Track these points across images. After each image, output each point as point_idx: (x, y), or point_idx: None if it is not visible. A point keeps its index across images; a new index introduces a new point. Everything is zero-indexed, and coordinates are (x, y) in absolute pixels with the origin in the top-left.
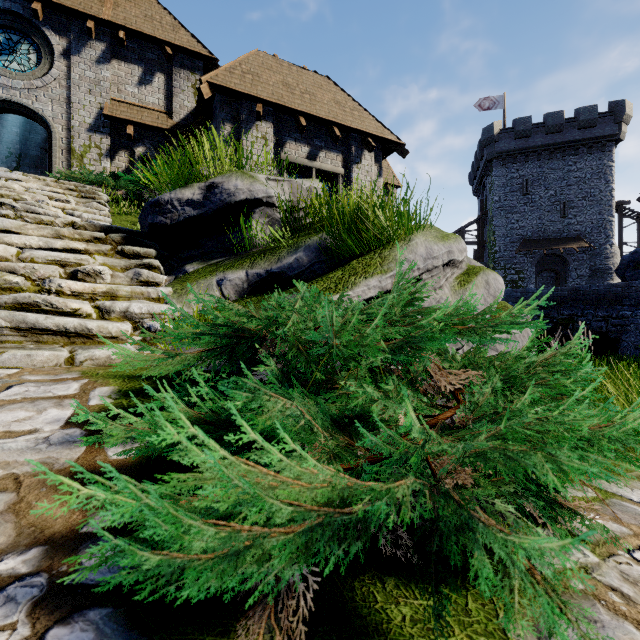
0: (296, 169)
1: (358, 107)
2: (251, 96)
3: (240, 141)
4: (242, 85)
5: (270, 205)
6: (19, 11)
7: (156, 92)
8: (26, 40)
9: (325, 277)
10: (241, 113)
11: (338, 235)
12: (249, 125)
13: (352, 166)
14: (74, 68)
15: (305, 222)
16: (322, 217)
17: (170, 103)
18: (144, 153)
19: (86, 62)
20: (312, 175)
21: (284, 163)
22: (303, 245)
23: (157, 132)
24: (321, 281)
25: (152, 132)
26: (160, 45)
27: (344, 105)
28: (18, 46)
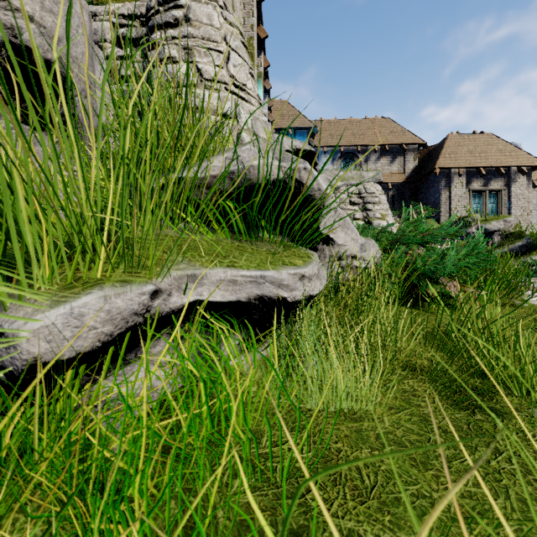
0: (476, 192)
1: (513, 148)
2: (456, 167)
3: (449, 187)
4: (451, 162)
5: (499, 231)
6: (351, 151)
7: (396, 165)
8: (351, 160)
9: (531, 254)
10: (450, 175)
11: (531, 243)
12: (454, 179)
13: (511, 184)
14: (368, 166)
15: (509, 233)
16: (517, 232)
17: (402, 168)
18: (392, 193)
19: (372, 162)
20: (486, 194)
21: (471, 191)
22: (516, 244)
23: (397, 183)
24: (530, 255)
25: (395, 183)
26: (399, 145)
27: (504, 151)
28: (348, 163)
